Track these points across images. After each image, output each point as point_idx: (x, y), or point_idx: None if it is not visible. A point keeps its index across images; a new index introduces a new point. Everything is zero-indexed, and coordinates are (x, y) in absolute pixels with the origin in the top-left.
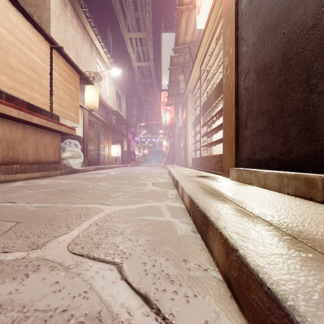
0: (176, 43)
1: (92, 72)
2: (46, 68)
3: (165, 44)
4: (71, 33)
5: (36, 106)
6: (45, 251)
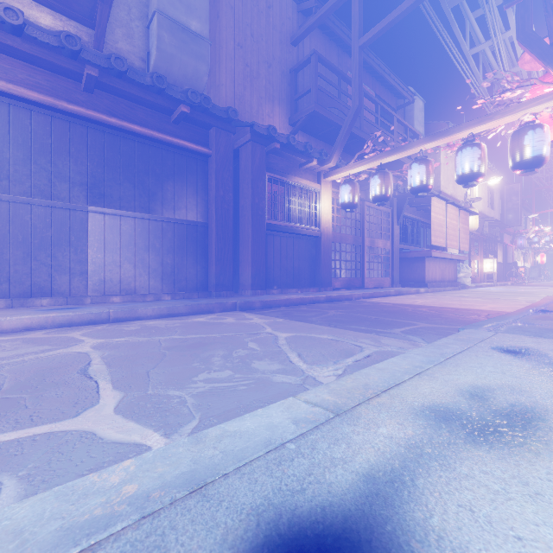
0: None
1: (472, 198)
2: (457, 224)
3: None
4: (450, 167)
5: None
6: (515, 298)
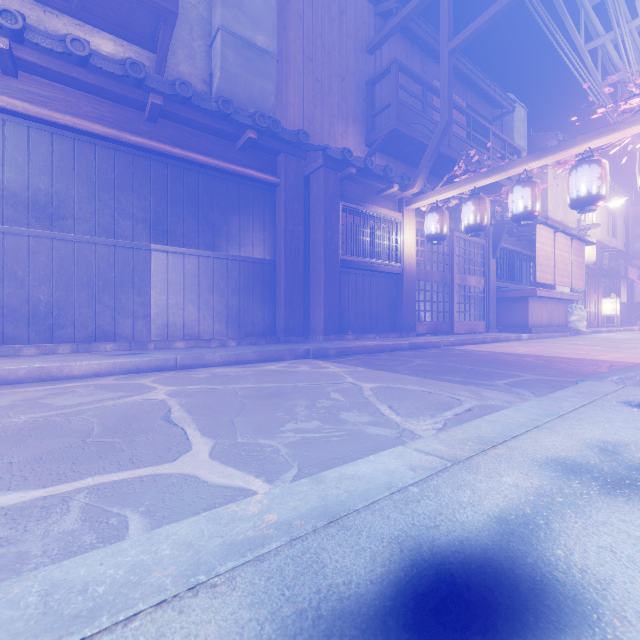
0: None
1: (588, 225)
2: (569, 256)
3: None
4: (559, 188)
5: None
6: None
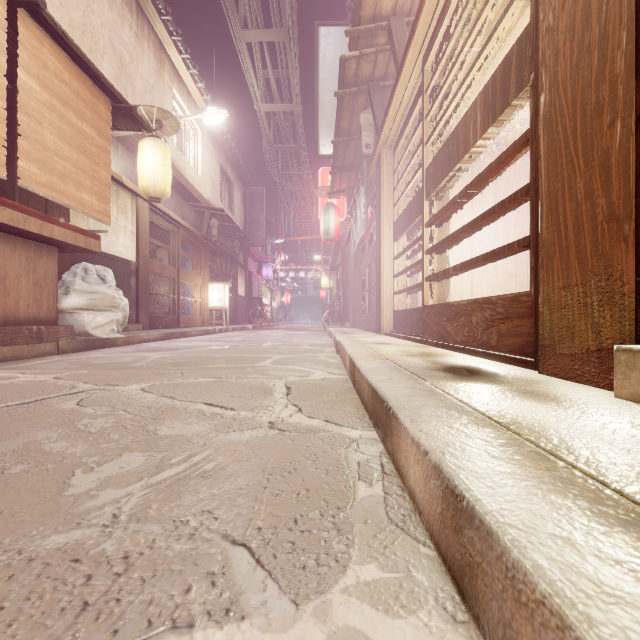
0: (355, 14)
1: (154, 108)
2: None
3: (326, 53)
4: (104, 16)
5: (0, 179)
6: None
